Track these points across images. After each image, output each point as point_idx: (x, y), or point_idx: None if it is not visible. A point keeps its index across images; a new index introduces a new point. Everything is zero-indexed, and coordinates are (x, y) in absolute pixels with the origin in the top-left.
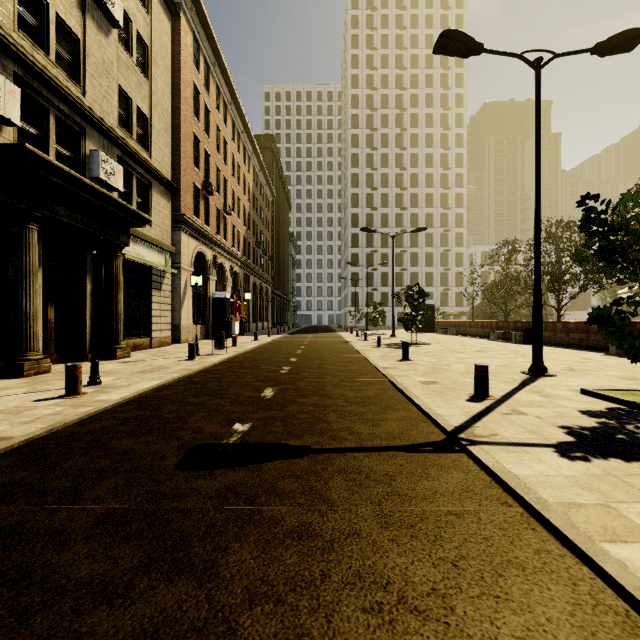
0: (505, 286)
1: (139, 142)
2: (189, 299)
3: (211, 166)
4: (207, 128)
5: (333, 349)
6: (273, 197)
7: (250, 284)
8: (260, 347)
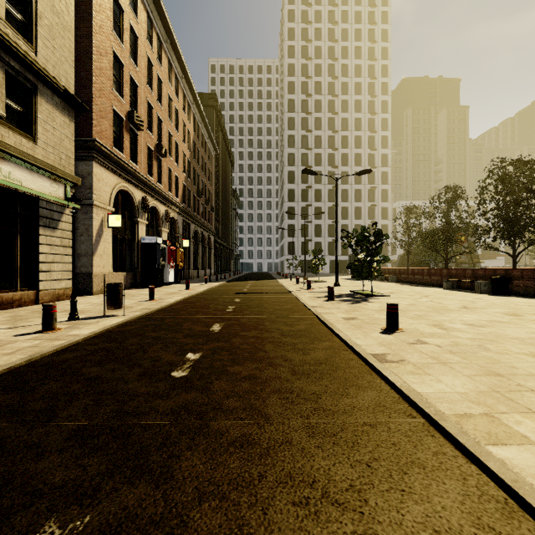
0: (446, 233)
1: (17, 30)
2: (107, 243)
3: (140, 99)
4: (135, 56)
5: (275, 304)
6: (216, 152)
7: (190, 232)
8: (185, 300)
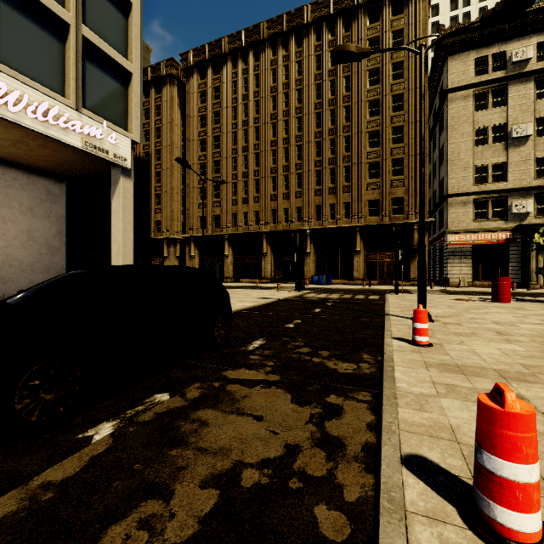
0: None
1: None
2: None
3: None
4: None
5: None
6: None
7: None
8: None
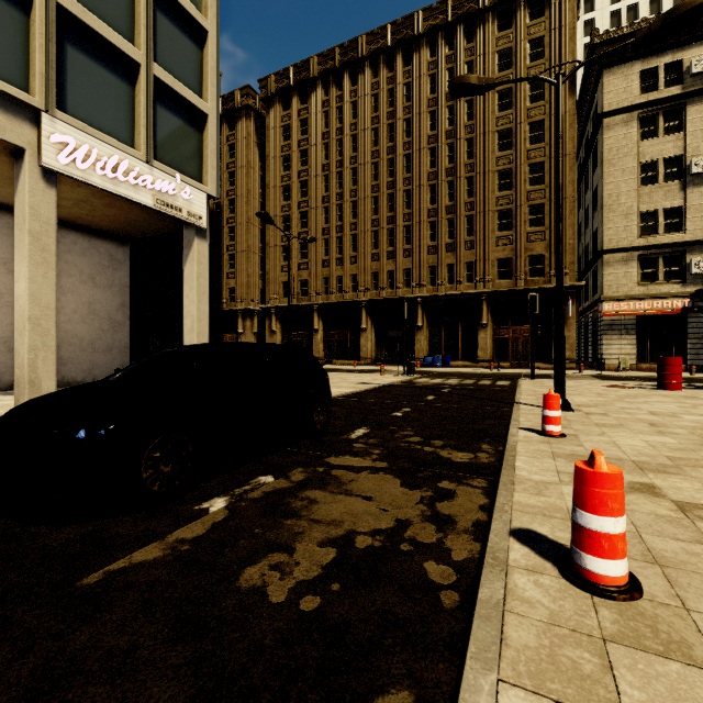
0: None
1: None
2: None
3: None
4: None
5: None
6: None
7: None
8: None
